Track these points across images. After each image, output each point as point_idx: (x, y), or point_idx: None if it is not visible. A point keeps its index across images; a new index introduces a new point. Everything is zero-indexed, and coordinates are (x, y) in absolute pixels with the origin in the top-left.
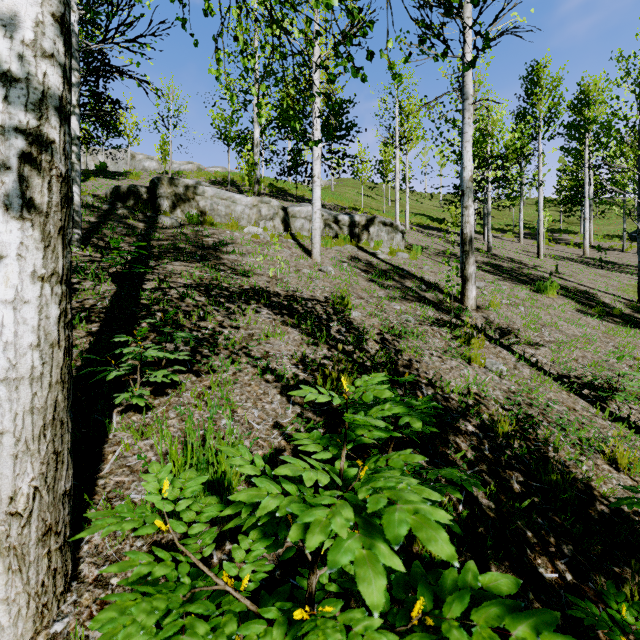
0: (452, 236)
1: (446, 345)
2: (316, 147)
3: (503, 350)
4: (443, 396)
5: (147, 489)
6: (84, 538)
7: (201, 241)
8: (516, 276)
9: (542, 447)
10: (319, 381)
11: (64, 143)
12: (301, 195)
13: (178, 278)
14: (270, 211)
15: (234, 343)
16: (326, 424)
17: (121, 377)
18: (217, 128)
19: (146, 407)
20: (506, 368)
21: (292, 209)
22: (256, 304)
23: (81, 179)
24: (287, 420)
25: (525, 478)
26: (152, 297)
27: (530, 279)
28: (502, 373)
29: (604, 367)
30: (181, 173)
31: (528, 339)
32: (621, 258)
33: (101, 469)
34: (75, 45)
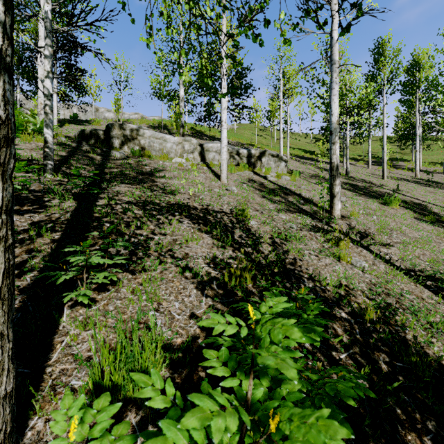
0: (321, 164)
1: (321, 246)
2: (223, 100)
3: (363, 250)
4: (321, 288)
5: (54, 431)
6: (29, 425)
7: (141, 169)
8: (368, 192)
9: (400, 331)
10: (226, 277)
11: (4, 90)
12: (213, 135)
13: (123, 196)
14: (191, 147)
15: (162, 247)
16: (231, 314)
17: (73, 276)
18: (154, 88)
19: (91, 301)
20: (367, 264)
21: (206, 145)
22: (179, 216)
23: (59, 125)
24: (201, 311)
25: (390, 359)
26: (102, 211)
27: (378, 195)
28: (364, 268)
29: (440, 263)
30: (129, 120)
31: (381, 241)
32: (443, 179)
33: (50, 358)
34: (49, 27)
